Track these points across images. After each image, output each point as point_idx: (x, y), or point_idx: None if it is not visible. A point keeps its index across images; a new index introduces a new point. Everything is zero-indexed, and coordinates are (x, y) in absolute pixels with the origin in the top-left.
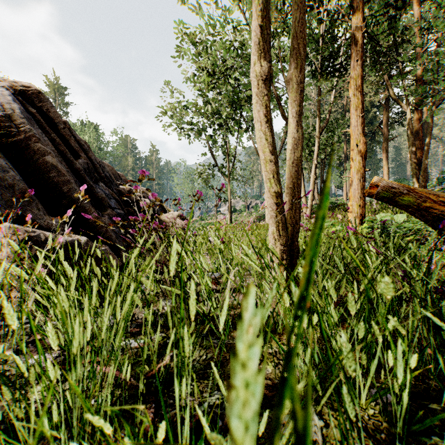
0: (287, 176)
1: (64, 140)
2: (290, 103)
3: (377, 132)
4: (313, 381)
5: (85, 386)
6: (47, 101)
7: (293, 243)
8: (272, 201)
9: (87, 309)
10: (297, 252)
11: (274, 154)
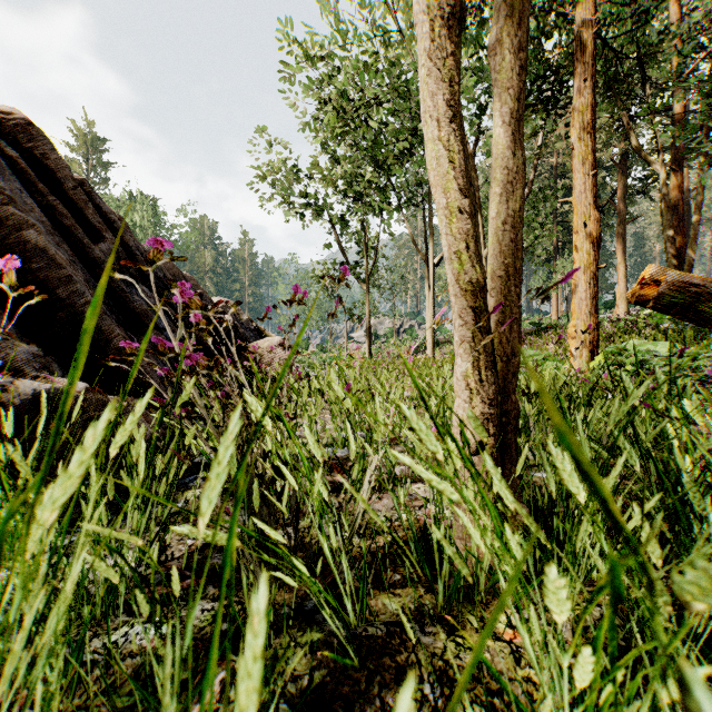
0: (492, 252)
1: (75, 209)
2: (499, 96)
3: (606, 210)
4: None
5: None
6: (44, 139)
7: (508, 398)
8: (465, 304)
9: None
10: (515, 418)
11: (469, 194)
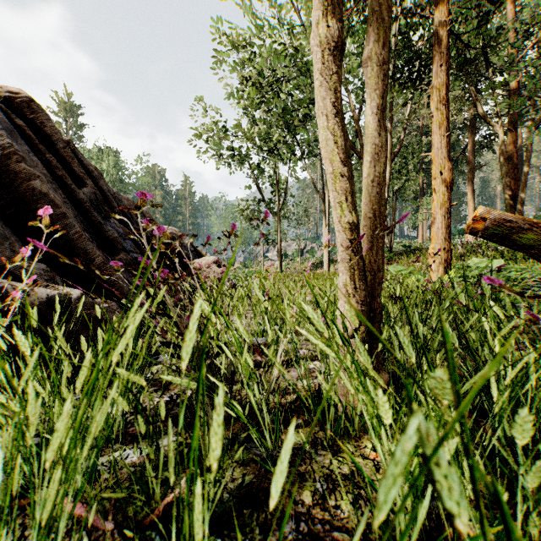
0: (364, 200)
1: (64, 163)
2: (369, 94)
3: (460, 160)
4: None
5: None
6: (42, 112)
7: (374, 300)
8: (345, 237)
9: None
10: (380, 313)
11: (347, 164)
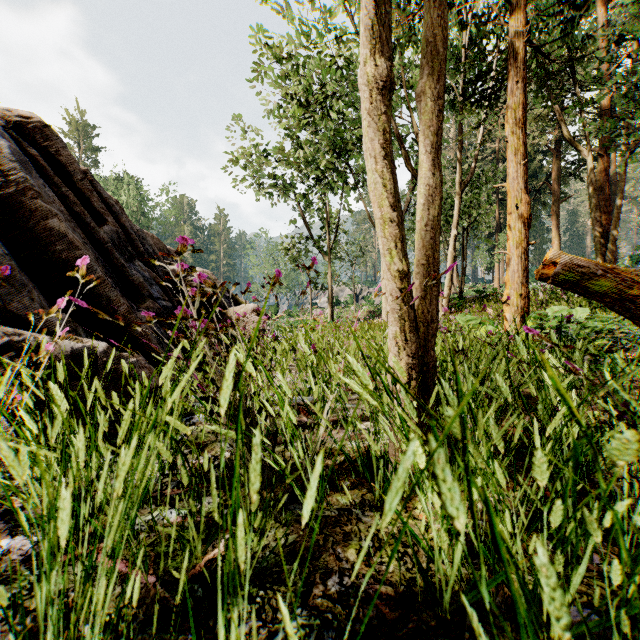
0: (417, 246)
1: (82, 197)
2: (423, 131)
3: (543, 189)
4: (482, 639)
5: (78, 598)
6: (57, 138)
7: (428, 353)
8: (394, 286)
9: (71, 472)
10: (433, 367)
11: (397, 209)
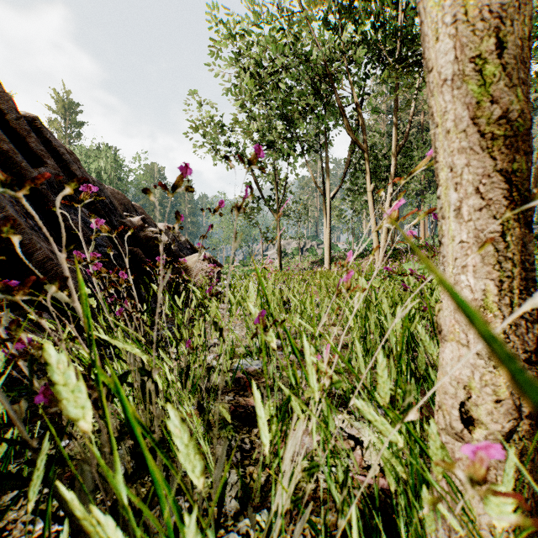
0: None
1: (19, 137)
2: None
3: None
4: None
5: None
6: None
7: None
8: (489, 167)
9: None
10: None
11: None
